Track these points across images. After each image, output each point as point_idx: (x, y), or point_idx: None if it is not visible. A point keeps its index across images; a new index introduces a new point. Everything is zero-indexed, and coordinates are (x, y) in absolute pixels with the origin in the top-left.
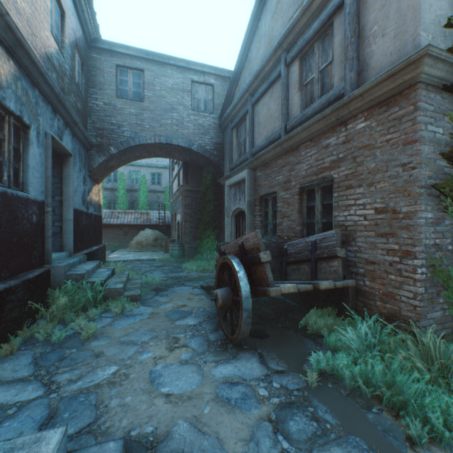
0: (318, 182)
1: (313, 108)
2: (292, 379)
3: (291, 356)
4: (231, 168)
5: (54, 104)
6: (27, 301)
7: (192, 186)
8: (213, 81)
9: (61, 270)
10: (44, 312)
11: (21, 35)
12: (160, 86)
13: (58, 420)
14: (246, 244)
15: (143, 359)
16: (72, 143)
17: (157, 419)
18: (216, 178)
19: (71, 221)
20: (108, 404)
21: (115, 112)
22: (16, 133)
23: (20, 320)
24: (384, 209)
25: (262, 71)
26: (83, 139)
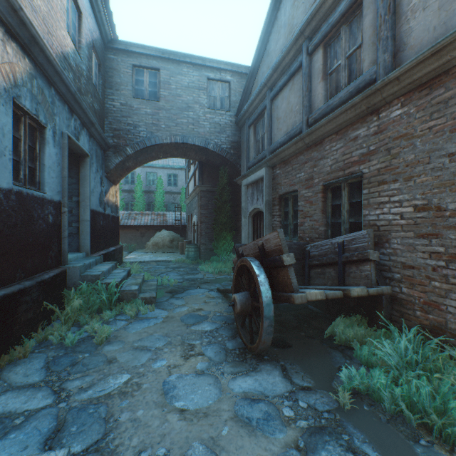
0: (344, 178)
1: (339, 98)
2: (321, 397)
3: (318, 370)
4: (248, 166)
5: (70, 104)
6: (43, 302)
7: (208, 186)
8: (229, 77)
9: (76, 271)
10: (58, 314)
11: (36, 32)
12: (176, 85)
13: (65, 435)
14: (267, 245)
15: (156, 367)
16: (89, 143)
17: (170, 439)
18: (233, 177)
19: (87, 222)
20: (118, 418)
21: (131, 113)
22: (32, 132)
23: (35, 321)
24: (426, 206)
25: (281, 62)
26: (100, 139)
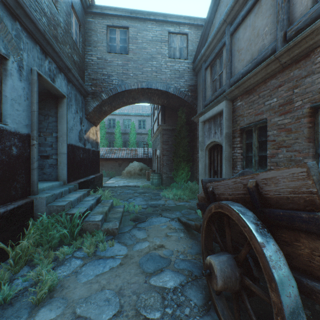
0: None
1: None
2: None
3: None
4: (204, 105)
5: (42, 45)
6: None
7: (169, 125)
8: (187, 30)
9: (43, 201)
10: (10, 252)
11: None
12: (141, 39)
13: None
14: (267, 188)
15: None
16: (67, 87)
17: None
18: (189, 117)
19: (64, 155)
20: None
21: (106, 65)
22: None
23: None
24: None
25: None
26: (79, 86)
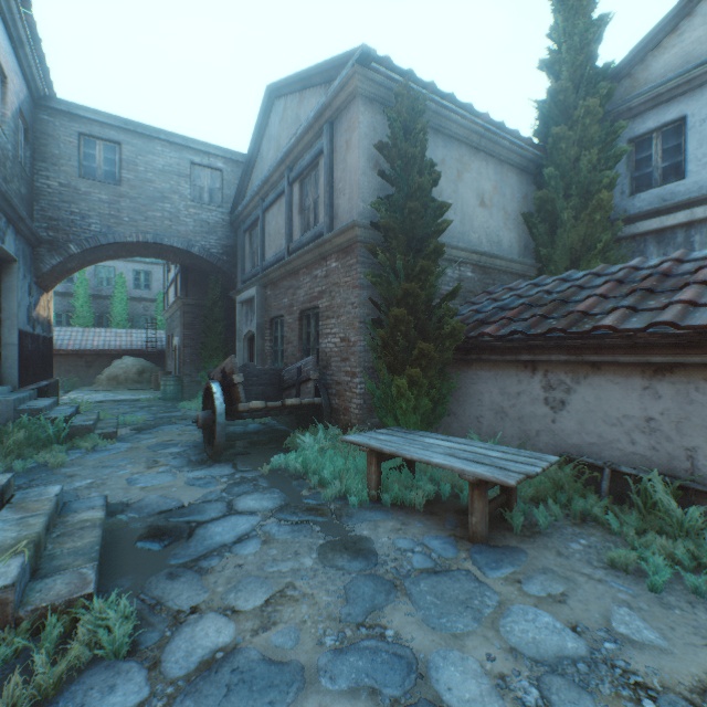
0: (311, 310)
1: (307, 238)
2: (253, 473)
3: (262, 463)
4: (243, 280)
5: None
6: None
7: (195, 299)
8: (222, 165)
9: (11, 405)
10: None
11: None
12: (145, 167)
13: None
14: (227, 369)
15: (121, 474)
16: (16, 243)
17: (133, 497)
18: (229, 289)
19: (15, 346)
20: (90, 494)
21: (78, 198)
22: None
23: None
24: (345, 338)
25: (270, 179)
26: (30, 235)
